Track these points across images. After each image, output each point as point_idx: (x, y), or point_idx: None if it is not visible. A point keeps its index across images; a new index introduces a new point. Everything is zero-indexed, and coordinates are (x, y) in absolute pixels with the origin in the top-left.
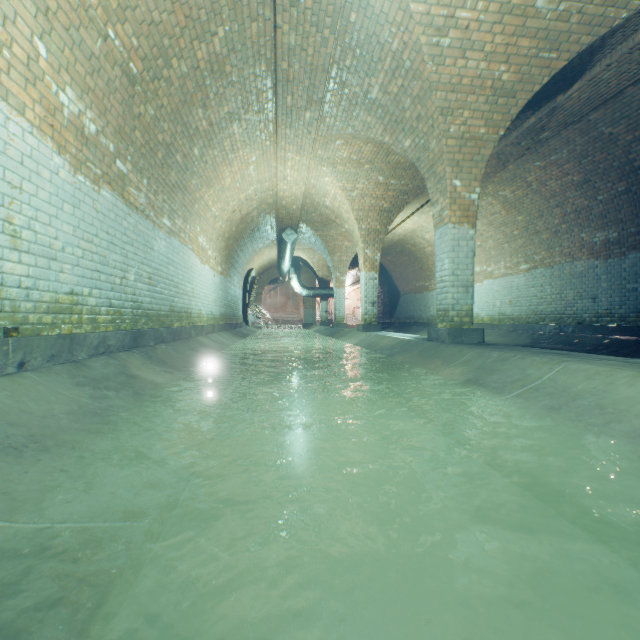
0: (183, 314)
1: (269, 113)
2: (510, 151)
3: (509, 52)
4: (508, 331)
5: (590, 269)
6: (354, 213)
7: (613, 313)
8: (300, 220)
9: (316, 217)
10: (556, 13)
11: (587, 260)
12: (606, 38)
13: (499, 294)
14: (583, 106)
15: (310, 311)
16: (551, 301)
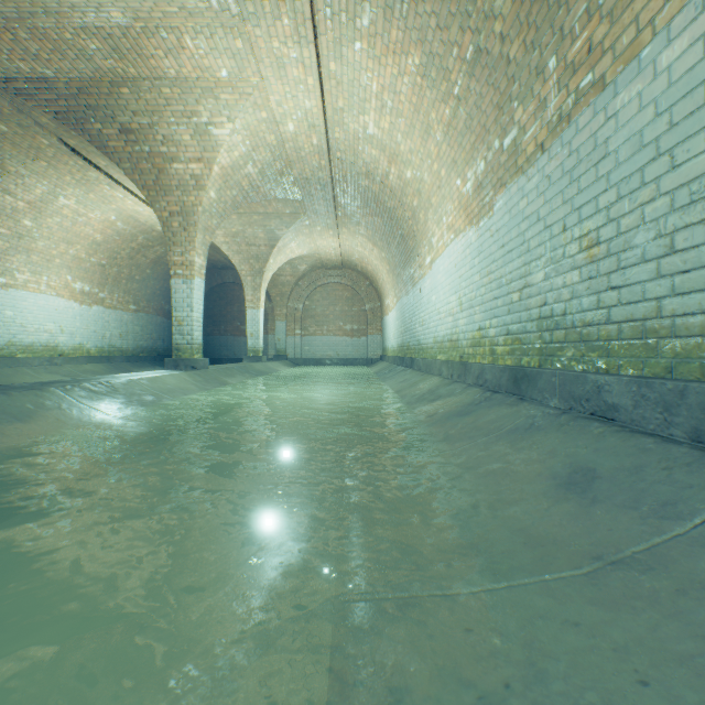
0: None
1: None
2: None
3: None
4: None
5: None
6: None
7: None
8: None
9: None
10: None
11: None
12: None
13: None
14: None
15: None
16: None
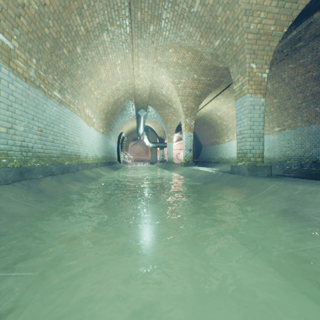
0: (73, 156)
1: (127, 27)
2: (275, 57)
3: None
4: None
5: None
6: (179, 97)
7: None
8: (148, 104)
9: (157, 102)
10: None
11: (319, 124)
12: None
13: None
14: None
15: (154, 155)
16: (295, 149)
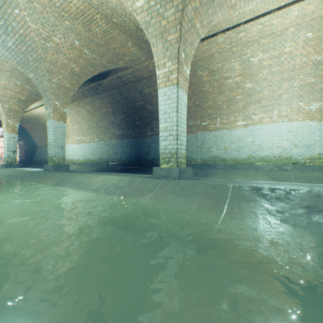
0: None
1: None
2: (87, 93)
3: (77, 61)
4: (91, 166)
5: (116, 143)
6: None
7: (122, 159)
8: None
9: None
10: (92, 57)
11: (115, 140)
12: (110, 71)
13: (88, 150)
14: (109, 87)
15: None
16: (105, 154)
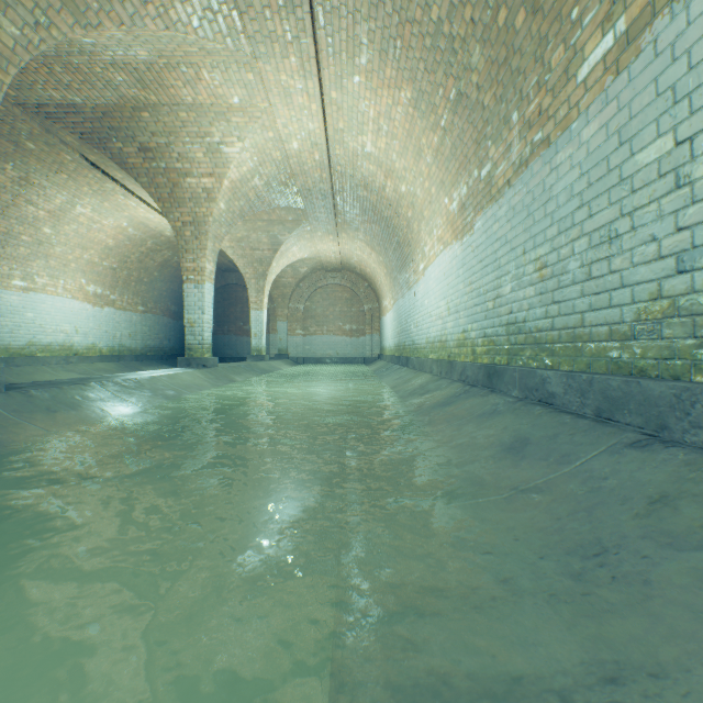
0: None
1: None
2: None
3: None
4: None
5: None
6: None
7: None
8: None
9: None
10: None
11: None
12: None
13: None
14: None
15: None
16: None
